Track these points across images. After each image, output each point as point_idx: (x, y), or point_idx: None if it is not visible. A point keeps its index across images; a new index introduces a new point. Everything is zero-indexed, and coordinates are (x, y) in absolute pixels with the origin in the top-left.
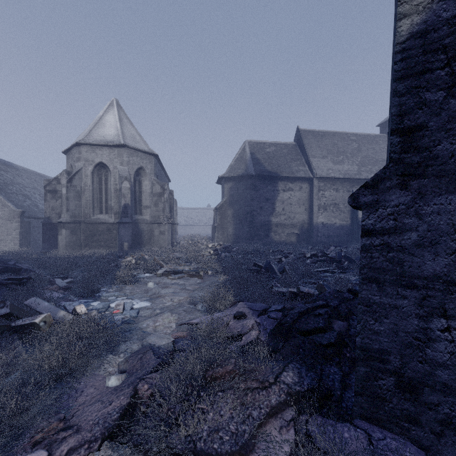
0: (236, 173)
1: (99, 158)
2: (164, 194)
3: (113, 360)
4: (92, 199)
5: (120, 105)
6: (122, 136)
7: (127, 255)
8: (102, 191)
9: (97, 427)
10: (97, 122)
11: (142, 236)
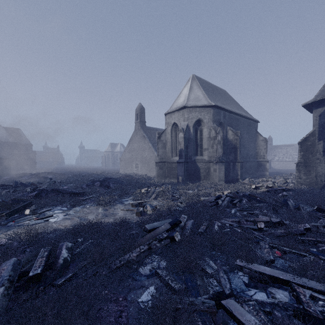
0: (324, 94)
1: (173, 120)
2: (217, 137)
3: None
4: (171, 147)
5: (194, 78)
6: (186, 100)
7: (161, 186)
8: (177, 141)
9: None
10: (178, 96)
11: (199, 172)
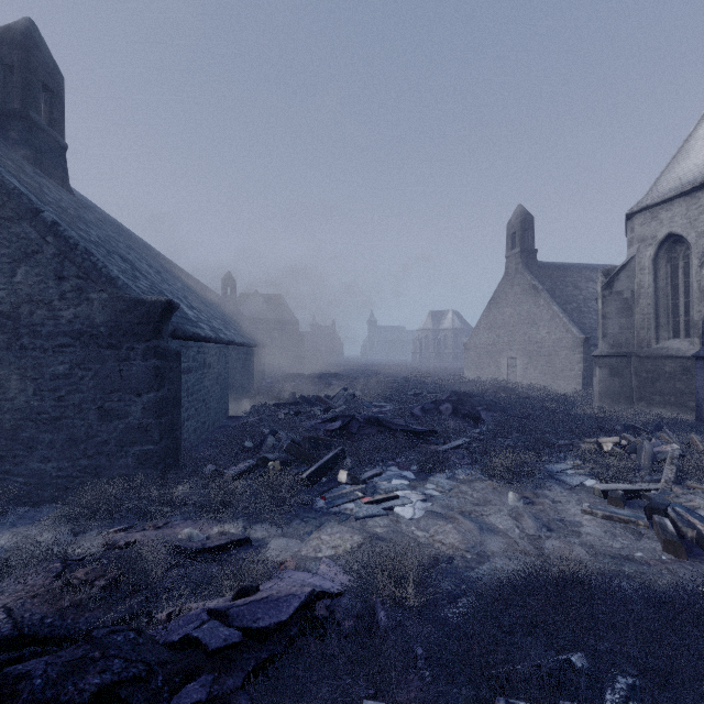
0: None
1: (665, 227)
2: None
3: (231, 527)
4: (653, 310)
5: None
6: None
7: (654, 432)
8: (678, 291)
9: (120, 537)
10: (677, 152)
11: None
